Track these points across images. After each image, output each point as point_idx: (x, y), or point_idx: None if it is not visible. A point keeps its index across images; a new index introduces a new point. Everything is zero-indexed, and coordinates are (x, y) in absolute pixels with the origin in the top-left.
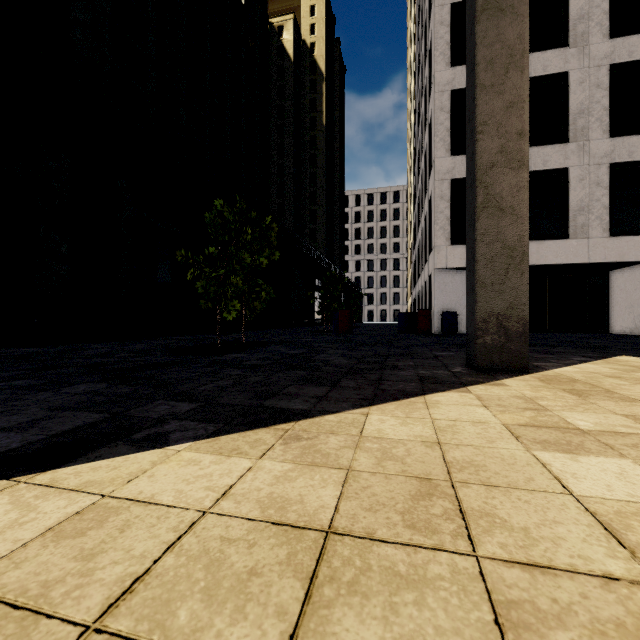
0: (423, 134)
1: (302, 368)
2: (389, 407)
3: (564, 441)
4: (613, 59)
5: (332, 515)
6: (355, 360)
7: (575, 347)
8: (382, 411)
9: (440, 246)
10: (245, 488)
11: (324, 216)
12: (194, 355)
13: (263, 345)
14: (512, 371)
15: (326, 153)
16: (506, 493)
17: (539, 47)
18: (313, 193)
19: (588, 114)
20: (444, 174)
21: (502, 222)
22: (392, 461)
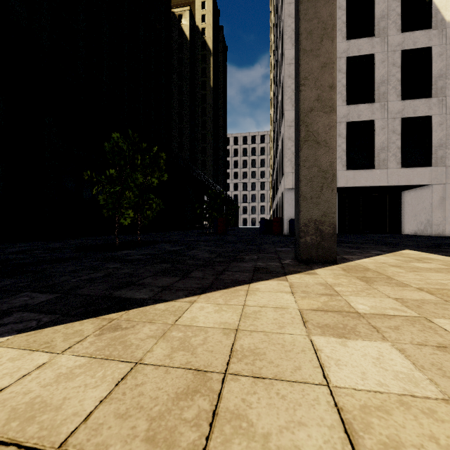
0: (278, 94)
1: (170, 261)
2: (216, 295)
3: (341, 325)
4: (403, 46)
5: (76, 426)
6: (215, 255)
7: (376, 244)
8: (208, 299)
9: (288, 173)
10: (14, 391)
11: (211, 151)
12: (94, 252)
13: (154, 243)
14: (325, 262)
15: (213, 107)
16: (269, 386)
17: (355, 36)
18: (204, 135)
19: (387, 83)
20: (291, 122)
21: (318, 152)
22: (184, 351)
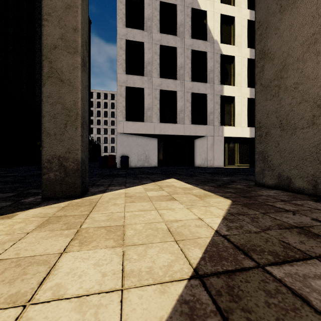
0: None
1: None
2: None
3: None
4: (193, 47)
5: None
6: None
7: (163, 174)
8: None
9: (120, 121)
10: None
11: None
12: None
13: None
14: (69, 197)
15: None
16: None
17: (166, 32)
18: None
19: (184, 69)
20: (122, 83)
21: (62, 90)
22: None
